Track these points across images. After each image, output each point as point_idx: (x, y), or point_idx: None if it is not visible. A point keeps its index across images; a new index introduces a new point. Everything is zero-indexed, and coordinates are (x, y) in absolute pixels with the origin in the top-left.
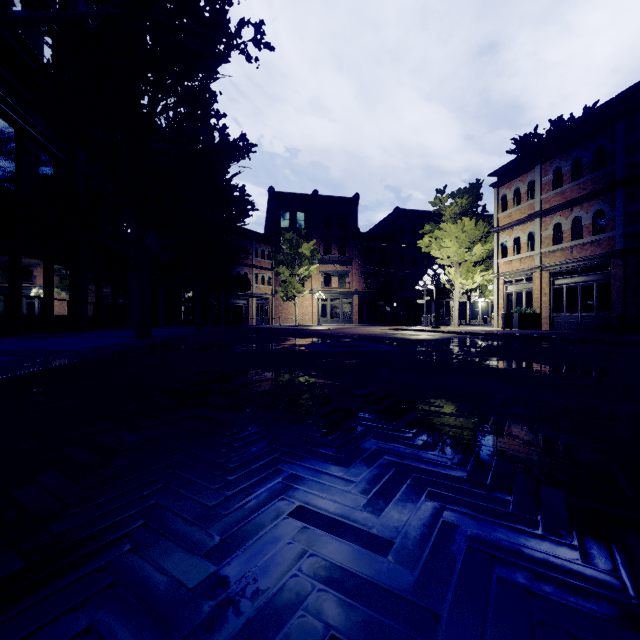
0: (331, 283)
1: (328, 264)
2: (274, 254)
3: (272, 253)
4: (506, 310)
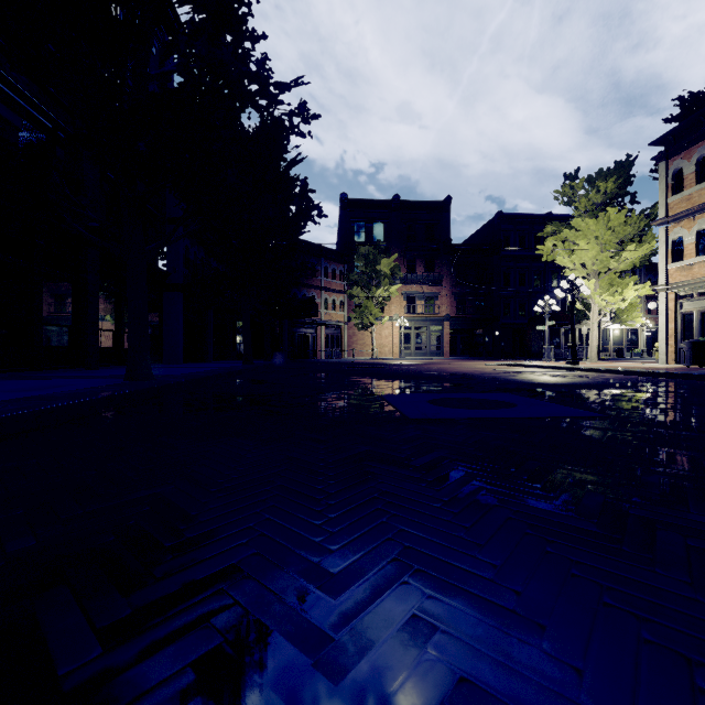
0: (416, 307)
1: (412, 284)
2: (347, 273)
3: (344, 273)
4: (681, 338)
